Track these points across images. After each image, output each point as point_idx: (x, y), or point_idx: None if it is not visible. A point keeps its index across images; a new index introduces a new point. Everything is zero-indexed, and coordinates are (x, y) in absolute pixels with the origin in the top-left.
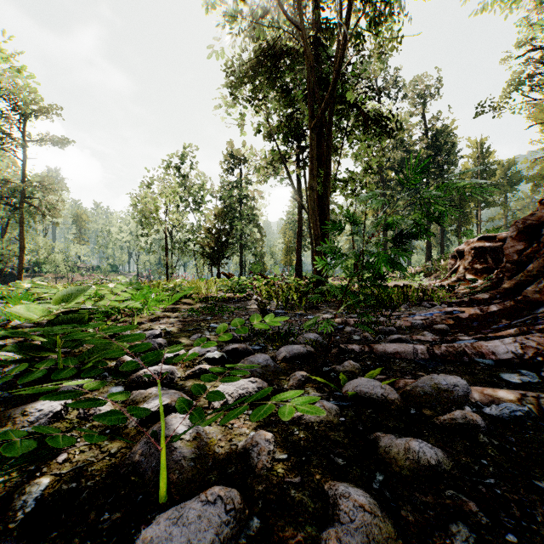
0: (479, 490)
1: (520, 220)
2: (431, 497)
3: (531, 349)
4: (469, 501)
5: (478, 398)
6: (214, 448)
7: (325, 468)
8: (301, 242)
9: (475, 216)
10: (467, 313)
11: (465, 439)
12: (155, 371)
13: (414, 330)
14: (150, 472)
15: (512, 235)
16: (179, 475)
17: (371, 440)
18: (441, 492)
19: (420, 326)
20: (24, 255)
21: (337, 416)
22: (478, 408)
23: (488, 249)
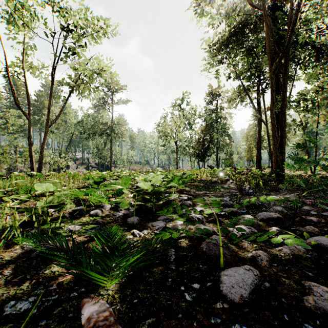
0: None
1: None
2: None
3: None
4: None
5: None
6: (236, 253)
7: (300, 274)
8: (260, 144)
9: None
10: None
11: None
12: (195, 216)
13: None
14: (212, 255)
15: None
16: (226, 259)
17: None
18: None
19: None
20: (112, 156)
21: (304, 253)
22: None
23: None
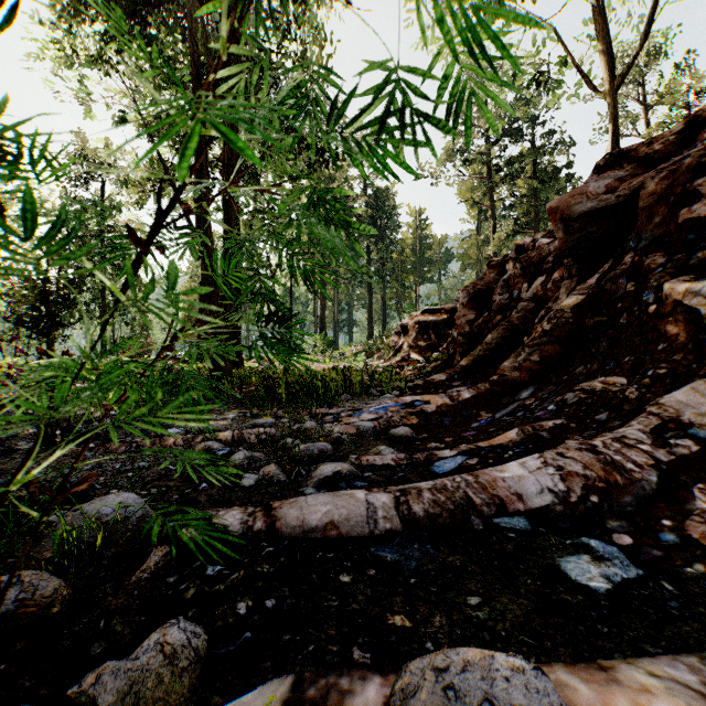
0: None
1: (471, 284)
2: None
3: (579, 479)
4: None
5: None
6: None
7: None
8: None
9: (414, 291)
10: (434, 404)
11: None
12: None
13: (362, 441)
14: None
15: (464, 301)
16: None
17: None
18: None
19: (371, 433)
20: None
21: None
22: None
23: (431, 324)
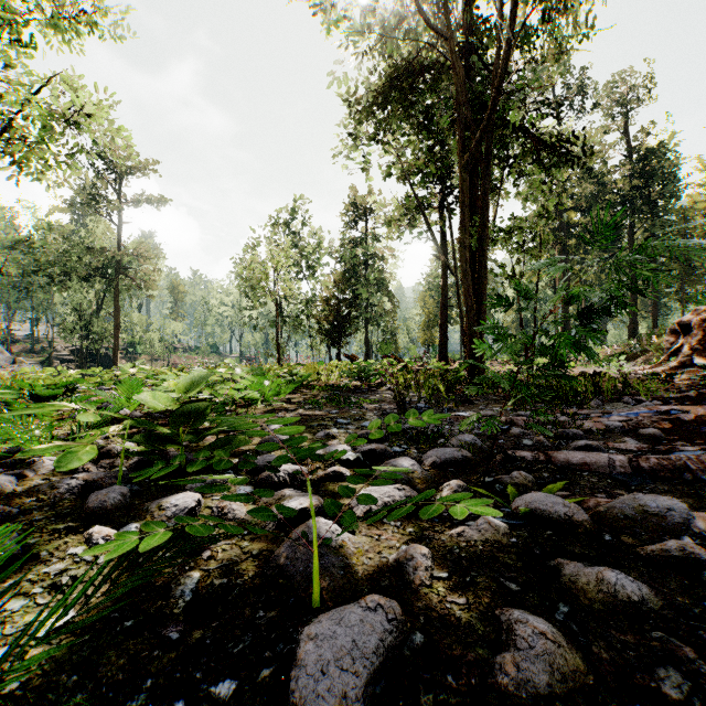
0: (699, 635)
1: None
2: (631, 637)
3: None
4: (684, 646)
5: (702, 527)
6: (362, 559)
7: (494, 592)
8: (446, 314)
9: None
10: (692, 413)
11: (681, 577)
12: (285, 471)
13: (610, 435)
14: (299, 576)
15: None
16: (330, 582)
17: (552, 567)
18: (645, 633)
19: (619, 430)
20: (119, 334)
21: (506, 535)
22: (702, 540)
23: None
